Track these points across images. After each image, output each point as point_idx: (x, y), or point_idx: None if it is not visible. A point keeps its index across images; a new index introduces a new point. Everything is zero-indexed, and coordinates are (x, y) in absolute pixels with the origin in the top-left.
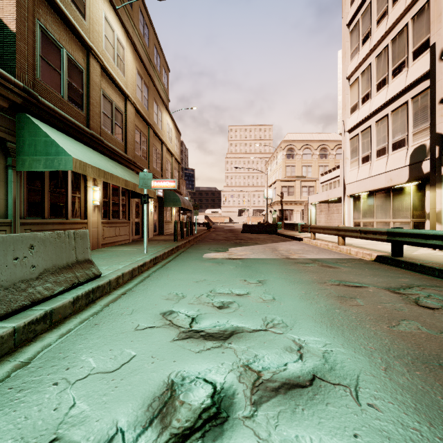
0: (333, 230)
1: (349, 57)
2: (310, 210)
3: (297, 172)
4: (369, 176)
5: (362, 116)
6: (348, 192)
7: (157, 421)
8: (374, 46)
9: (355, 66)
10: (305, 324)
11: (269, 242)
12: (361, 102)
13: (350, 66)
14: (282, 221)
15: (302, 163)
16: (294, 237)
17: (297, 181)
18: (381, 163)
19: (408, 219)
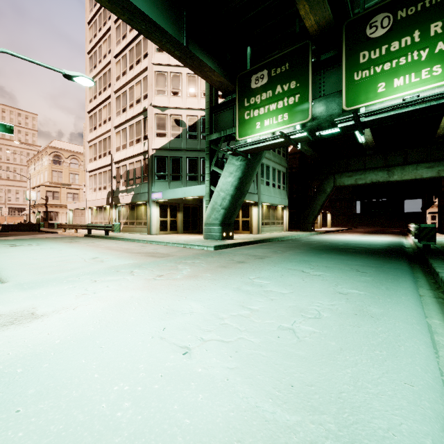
0: (72, 226)
1: (89, 130)
2: (69, 214)
3: (64, 177)
4: (96, 199)
5: (93, 167)
6: (88, 206)
7: (13, 246)
8: (98, 136)
9: (91, 138)
10: (40, 242)
11: (32, 235)
12: (94, 160)
13: (89, 136)
14: (47, 222)
15: (69, 170)
16: (53, 232)
17: (62, 187)
18: (100, 194)
19: (108, 220)
